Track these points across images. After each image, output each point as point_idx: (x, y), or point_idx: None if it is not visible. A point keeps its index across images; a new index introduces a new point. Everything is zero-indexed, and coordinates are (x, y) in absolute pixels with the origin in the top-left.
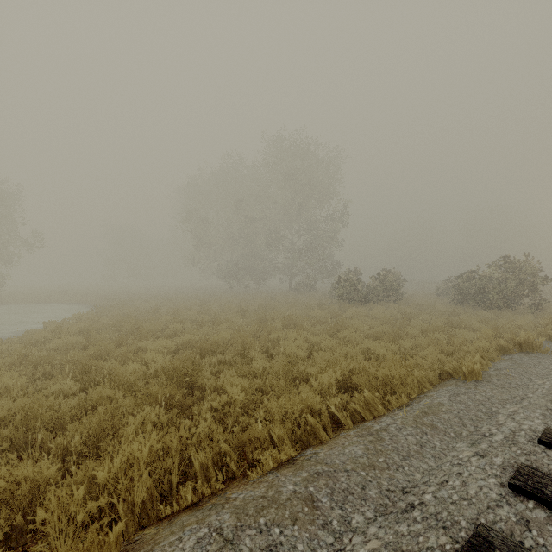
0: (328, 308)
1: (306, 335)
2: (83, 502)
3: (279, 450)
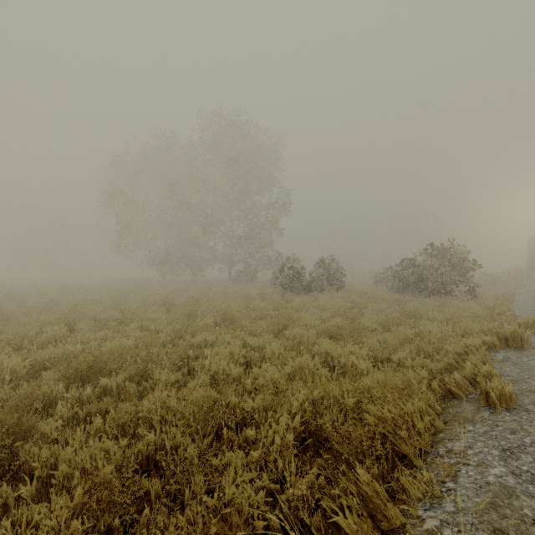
0: (270, 298)
1: (244, 337)
2: None
3: None
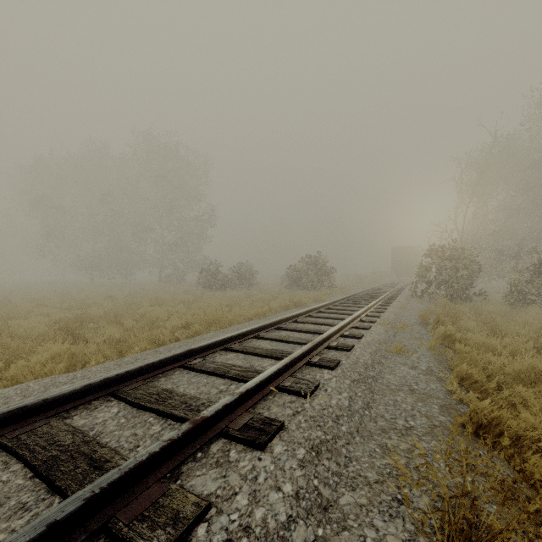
0: (192, 293)
1: (168, 308)
2: (24, 377)
3: (142, 349)
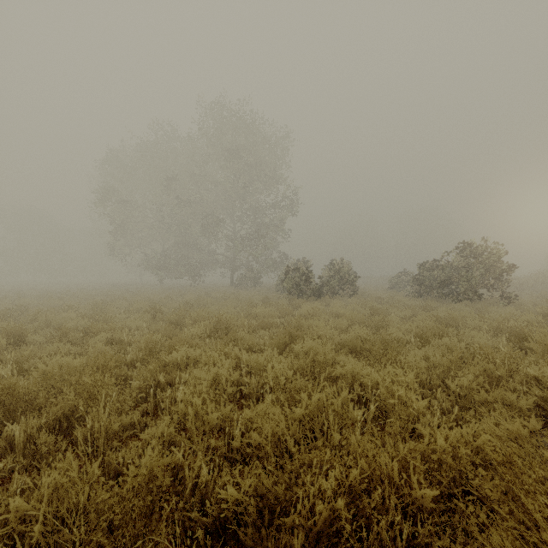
0: (275, 304)
1: (238, 354)
2: None
3: None
